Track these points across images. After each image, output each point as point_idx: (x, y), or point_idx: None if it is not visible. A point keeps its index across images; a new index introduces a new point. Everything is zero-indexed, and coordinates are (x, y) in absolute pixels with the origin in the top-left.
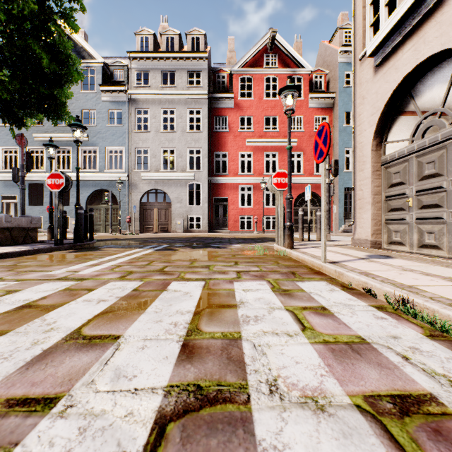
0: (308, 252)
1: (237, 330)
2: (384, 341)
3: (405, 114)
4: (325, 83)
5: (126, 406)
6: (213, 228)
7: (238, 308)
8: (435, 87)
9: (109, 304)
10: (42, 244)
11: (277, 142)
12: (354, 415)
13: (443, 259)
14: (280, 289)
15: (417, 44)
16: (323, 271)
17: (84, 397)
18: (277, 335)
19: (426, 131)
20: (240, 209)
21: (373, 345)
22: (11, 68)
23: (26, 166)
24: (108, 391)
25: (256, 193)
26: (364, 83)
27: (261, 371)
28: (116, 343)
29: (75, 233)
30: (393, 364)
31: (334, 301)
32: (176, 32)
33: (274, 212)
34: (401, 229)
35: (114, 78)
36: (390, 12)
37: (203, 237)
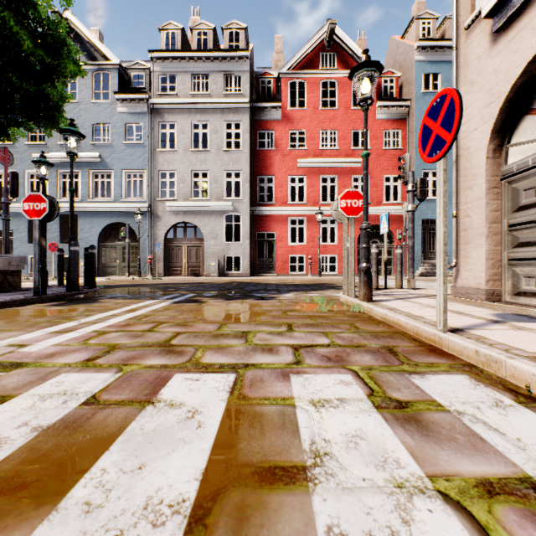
0: (397, 308)
1: None
2: None
3: None
4: (397, 89)
5: None
6: (256, 271)
7: (311, 490)
8: None
9: None
10: (21, 294)
11: (336, 162)
12: None
13: None
14: (387, 399)
15: None
16: (442, 347)
17: None
18: None
19: None
20: (290, 247)
21: None
22: None
23: (11, 190)
24: None
25: (310, 227)
26: (474, 61)
27: None
28: None
29: (68, 278)
30: None
31: None
32: (209, 26)
33: (332, 250)
34: None
35: (132, 84)
36: None
37: (243, 283)
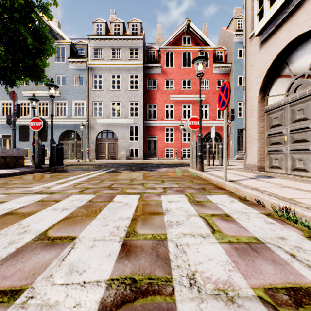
0: (213, 173)
1: (164, 233)
2: (275, 241)
3: (281, 76)
4: (224, 56)
5: (75, 297)
6: (147, 157)
7: (164, 215)
8: (303, 56)
9: (70, 211)
10: (27, 168)
11: (191, 97)
12: (258, 306)
13: (309, 179)
14: (194, 200)
15: (290, 26)
16: (224, 187)
17: (43, 290)
18: (193, 237)
19: (297, 88)
20: (165, 143)
21: (266, 244)
22: (5, 45)
23: (16, 113)
24: (62, 284)
25: (176, 133)
26: (253, 55)
27: (182, 266)
28: (72, 243)
29: (50, 160)
30: (284, 261)
31: (234, 210)
32: (121, 21)
33: (189, 145)
34: (279, 157)
35: (78, 53)
36: (270, 5)
37: (140, 163)
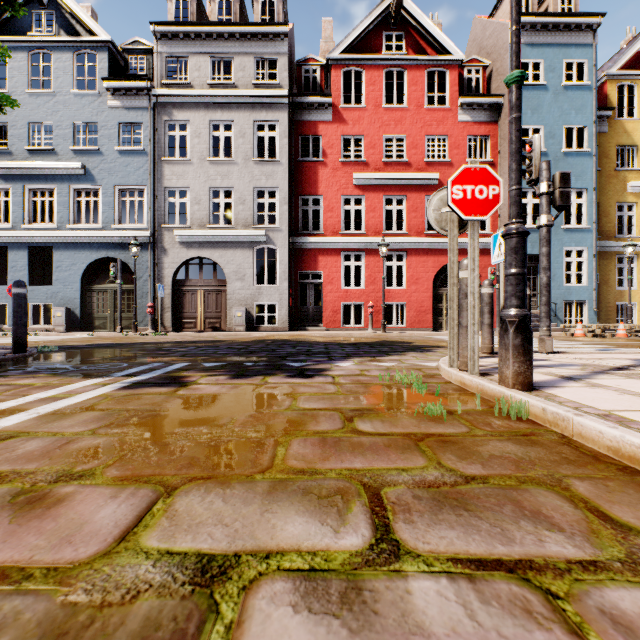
0: (627, 416)
1: None
2: None
3: None
4: (484, 82)
5: None
6: (298, 323)
7: None
8: None
9: None
10: None
11: (405, 179)
12: None
13: None
14: None
15: None
16: None
17: None
18: None
19: None
20: (343, 291)
21: None
22: None
23: None
24: None
25: (370, 265)
26: None
27: None
28: None
29: None
30: None
31: None
32: None
33: (400, 296)
34: None
35: (129, 70)
36: None
37: (278, 341)
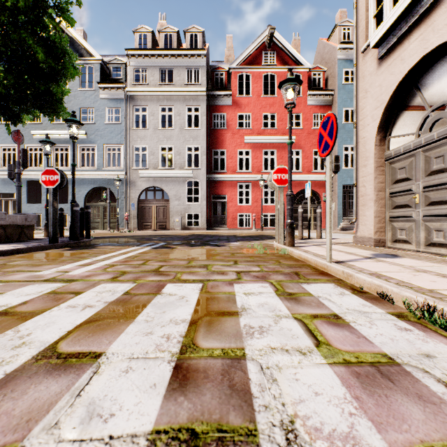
0: (310, 250)
1: (240, 346)
2: (417, 361)
3: (410, 107)
4: (323, 80)
5: None
6: (211, 225)
7: (240, 317)
8: (444, 77)
9: (96, 310)
10: (37, 242)
11: (275, 139)
12: None
13: None
14: (284, 292)
15: (425, 33)
16: (328, 271)
17: None
18: (287, 353)
19: (434, 124)
20: (238, 206)
21: (404, 367)
22: (6, 63)
23: (22, 163)
24: (74, 441)
25: (255, 191)
26: (367, 76)
27: (273, 407)
28: (95, 364)
29: (70, 231)
30: (438, 397)
31: (347, 308)
32: (174, 30)
33: (272, 209)
34: (407, 226)
35: (112, 76)
36: (393, 3)
37: (201, 235)
